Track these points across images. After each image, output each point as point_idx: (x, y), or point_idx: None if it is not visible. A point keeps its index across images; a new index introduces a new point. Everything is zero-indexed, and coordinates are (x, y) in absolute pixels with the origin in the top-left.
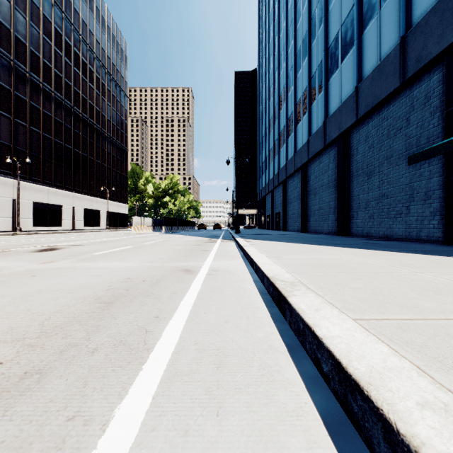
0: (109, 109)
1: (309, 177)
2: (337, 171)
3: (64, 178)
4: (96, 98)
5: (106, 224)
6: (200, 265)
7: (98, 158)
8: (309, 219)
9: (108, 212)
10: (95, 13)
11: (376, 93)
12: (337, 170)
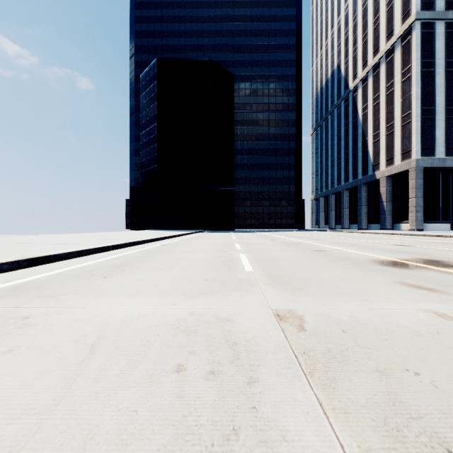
0: None
1: None
2: None
3: None
4: None
5: None
6: None
7: None
8: None
9: None
10: None
11: None
12: None
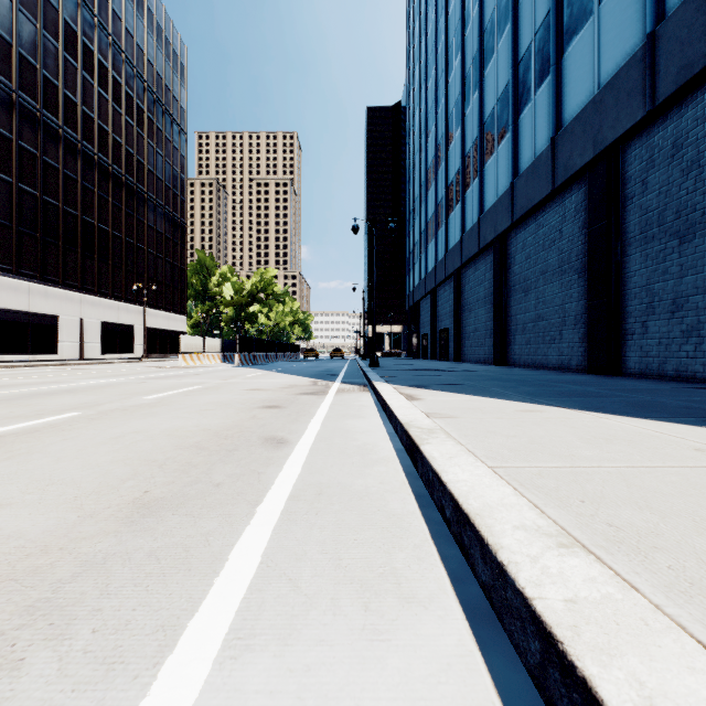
0: (151, 152)
1: (512, 258)
2: (587, 237)
3: (63, 266)
4: (127, 131)
5: (145, 350)
6: None
7: (129, 236)
8: (512, 339)
9: (150, 329)
10: None
11: None
12: (589, 233)
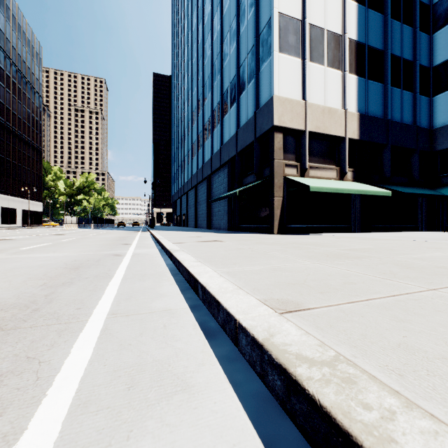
0: (24, 111)
1: (198, 194)
2: (207, 195)
3: None
4: (12, 102)
5: (22, 222)
6: (136, 235)
7: (14, 159)
8: (198, 219)
9: (24, 210)
10: (11, 21)
11: (216, 164)
12: (207, 194)
